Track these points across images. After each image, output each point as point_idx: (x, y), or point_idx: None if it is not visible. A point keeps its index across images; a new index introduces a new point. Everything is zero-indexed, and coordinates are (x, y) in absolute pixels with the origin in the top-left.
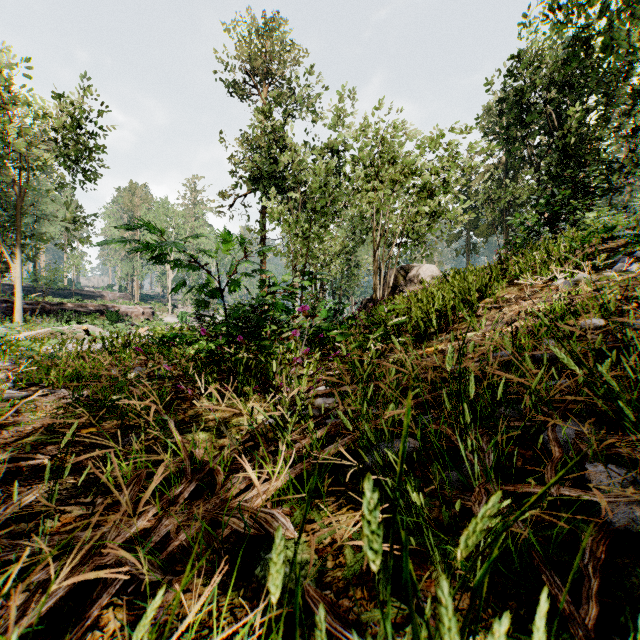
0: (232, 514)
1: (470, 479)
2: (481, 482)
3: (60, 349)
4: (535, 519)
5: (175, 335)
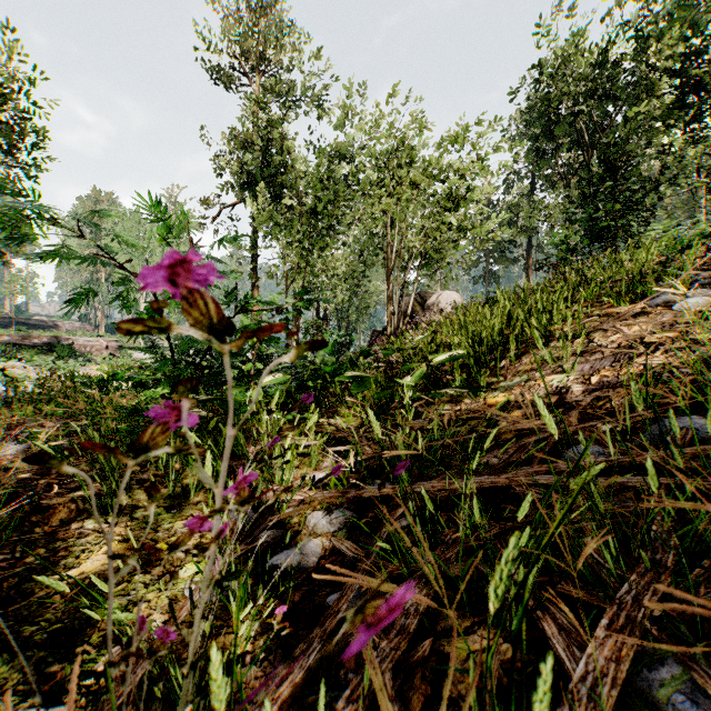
0: None
1: None
2: None
3: None
4: None
5: (119, 376)
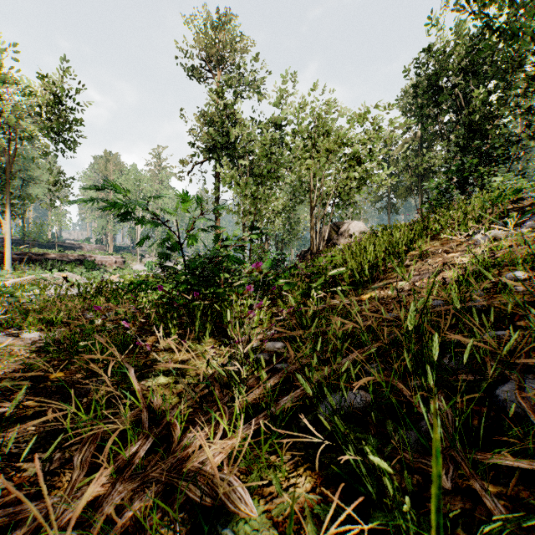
0: (188, 478)
1: (430, 441)
2: (444, 447)
3: (39, 295)
4: (508, 493)
5: (141, 282)
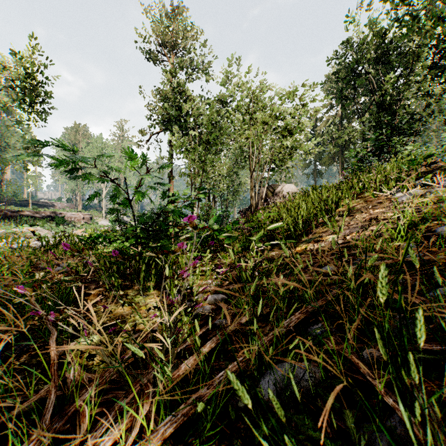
0: None
1: None
2: None
3: None
4: None
5: (100, 235)
